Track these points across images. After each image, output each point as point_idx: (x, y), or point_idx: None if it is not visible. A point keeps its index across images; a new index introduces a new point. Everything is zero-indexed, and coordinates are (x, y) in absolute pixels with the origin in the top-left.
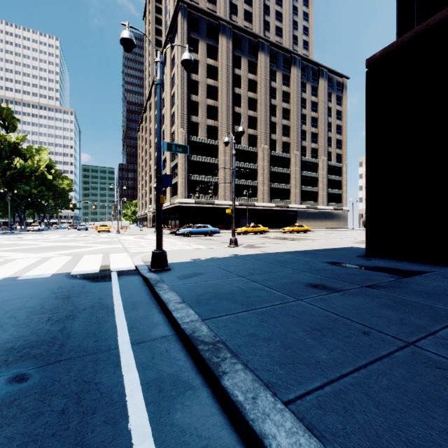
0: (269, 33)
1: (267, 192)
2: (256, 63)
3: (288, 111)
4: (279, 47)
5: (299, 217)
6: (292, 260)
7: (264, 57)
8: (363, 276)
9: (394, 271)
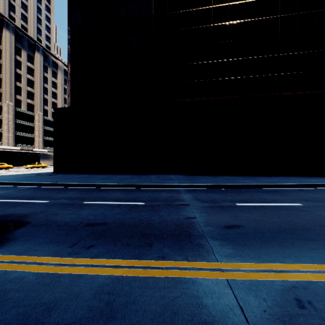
0: (15, 14)
1: (13, 138)
2: (1, 35)
3: (32, 82)
4: (24, 33)
5: (42, 158)
6: (21, 175)
7: (10, 34)
8: (41, 176)
9: (52, 175)
